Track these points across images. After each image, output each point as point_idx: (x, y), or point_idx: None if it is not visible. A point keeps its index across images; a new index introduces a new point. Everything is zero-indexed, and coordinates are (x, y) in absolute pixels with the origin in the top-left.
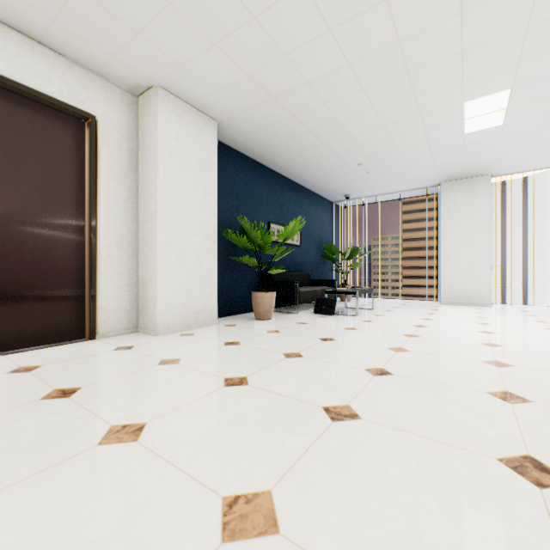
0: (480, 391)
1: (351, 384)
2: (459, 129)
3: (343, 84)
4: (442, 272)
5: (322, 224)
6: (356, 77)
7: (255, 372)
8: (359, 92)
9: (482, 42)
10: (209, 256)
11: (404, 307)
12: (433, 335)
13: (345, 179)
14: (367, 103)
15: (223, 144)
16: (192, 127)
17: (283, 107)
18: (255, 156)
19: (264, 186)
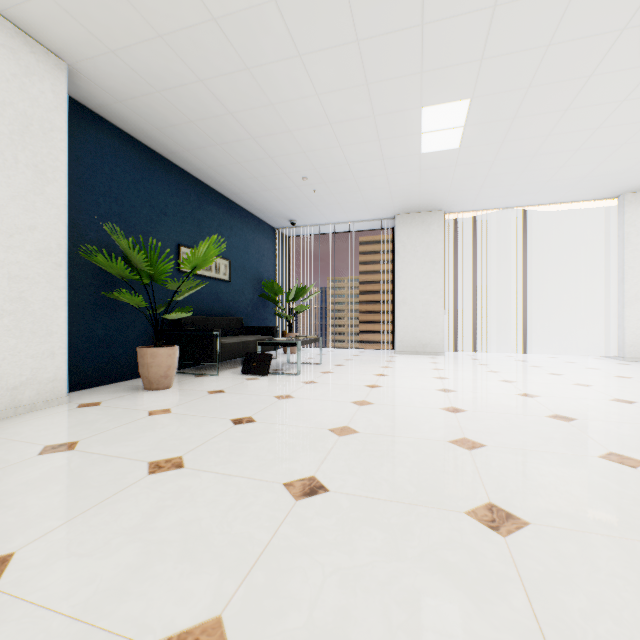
0: (457, 511)
1: (247, 535)
2: (416, 145)
3: (270, 38)
4: (397, 317)
5: (262, 255)
6: (288, 30)
7: (49, 532)
8: (295, 59)
9: (446, 15)
10: (46, 288)
11: (357, 359)
12: (389, 400)
13: (288, 197)
14: (307, 81)
15: (89, 111)
16: (1, 54)
17: (181, 60)
18: (153, 143)
19: (170, 190)
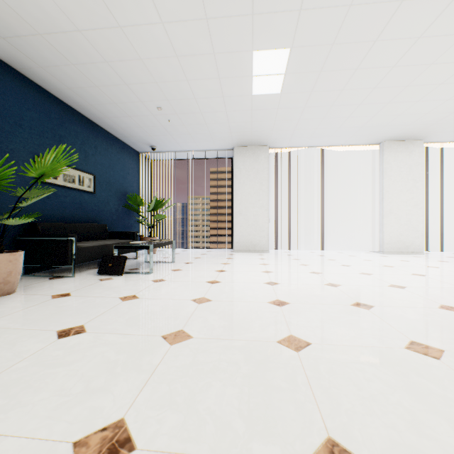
0: None
1: None
2: (248, 87)
3: None
4: (235, 224)
5: (127, 173)
6: None
7: None
8: None
9: None
10: None
11: (204, 257)
12: (225, 296)
13: (147, 124)
14: (151, 6)
15: None
16: None
17: None
18: (2, 54)
19: (26, 104)
